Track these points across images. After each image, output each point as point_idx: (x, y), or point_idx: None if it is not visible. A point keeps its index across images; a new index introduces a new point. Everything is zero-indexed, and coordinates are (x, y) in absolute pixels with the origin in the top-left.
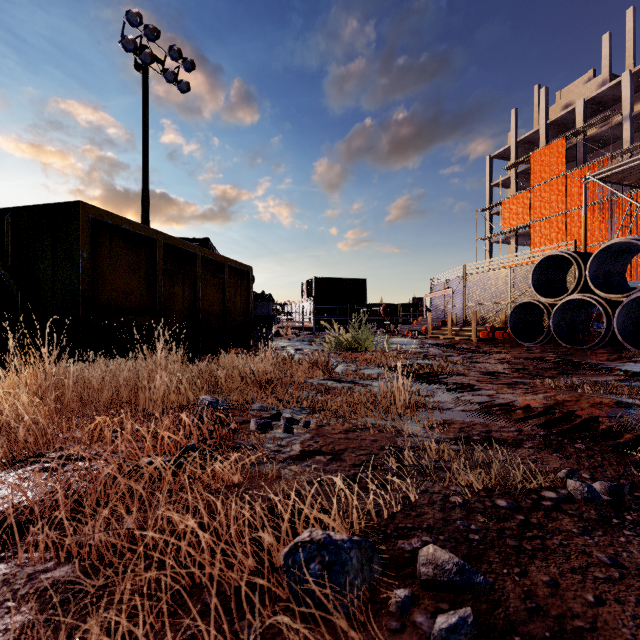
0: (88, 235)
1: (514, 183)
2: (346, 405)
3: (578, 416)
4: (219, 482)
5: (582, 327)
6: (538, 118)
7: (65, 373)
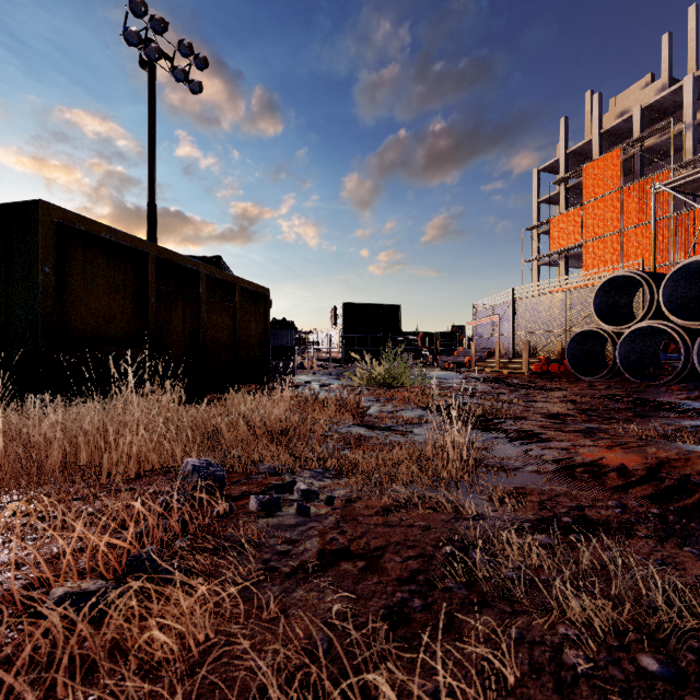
0: (52, 244)
1: (564, 199)
2: (383, 464)
3: (697, 484)
4: (176, 633)
5: (652, 359)
6: (590, 127)
7: (7, 425)
